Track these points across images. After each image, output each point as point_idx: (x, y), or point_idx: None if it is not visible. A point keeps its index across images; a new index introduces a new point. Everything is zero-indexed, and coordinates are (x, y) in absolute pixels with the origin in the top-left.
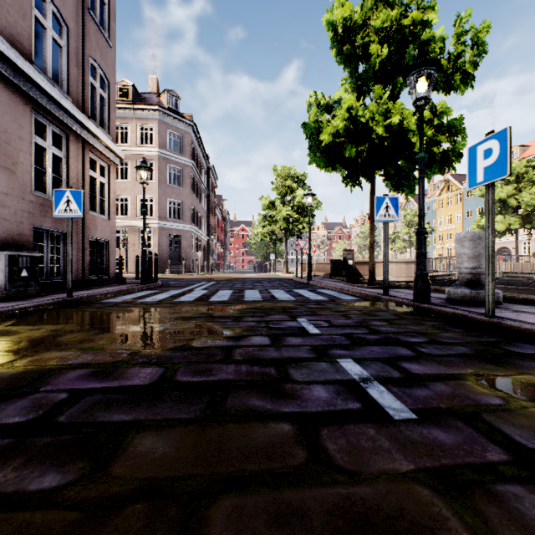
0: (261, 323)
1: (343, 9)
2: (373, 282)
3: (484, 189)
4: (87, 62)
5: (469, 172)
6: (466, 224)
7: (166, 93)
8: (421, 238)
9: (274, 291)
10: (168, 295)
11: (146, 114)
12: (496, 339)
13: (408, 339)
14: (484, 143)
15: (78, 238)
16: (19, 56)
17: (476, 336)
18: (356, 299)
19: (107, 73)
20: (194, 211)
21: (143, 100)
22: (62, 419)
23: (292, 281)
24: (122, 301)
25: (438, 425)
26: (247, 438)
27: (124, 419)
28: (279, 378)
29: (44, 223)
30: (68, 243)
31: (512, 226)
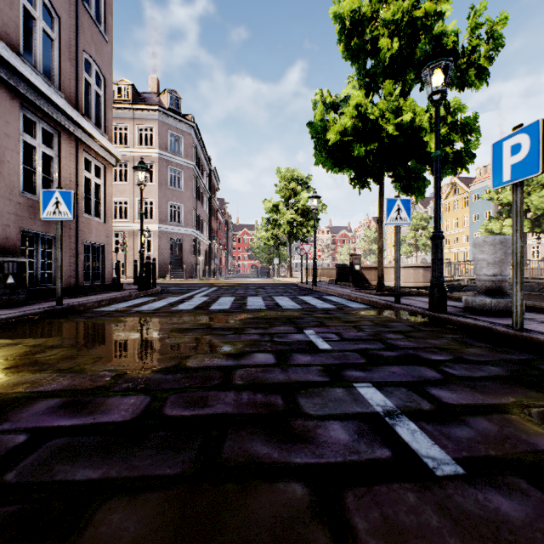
0: (265, 336)
1: (351, 1)
2: (381, 289)
3: (492, 192)
4: (81, 56)
5: (493, 170)
6: (473, 228)
7: (167, 93)
8: (437, 243)
9: (278, 298)
10: (166, 303)
11: (146, 115)
12: (530, 357)
13: (430, 357)
14: (511, 138)
15: (71, 242)
16: (5, 47)
17: (505, 352)
18: (365, 307)
19: (103, 69)
20: (195, 215)
21: (143, 100)
22: (10, 476)
23: (296, 286)
24: (116, 309)
25: (495, 485)
26: (249, 509)
27: (91, 476)
28: (287, 411)
29: (34, 226)
30: (57, 248)
31: None
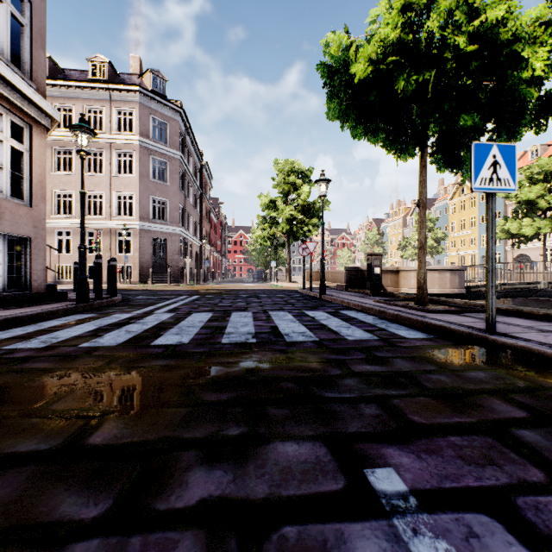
0: None
1: None
2: (424, 301)
3: None
4: None
5: None
6: (480, 230)
7: (149, 73)
8: None
9: (277, 314)
10: (93, 327)
11: (125, 96)
12: None
13: None
14: None
15: None
16: None
17: None
18: (430, 338)
19: None
20: (183, 212)
21: (122, 81)
22: None
23: (298, 294)
24: None
25: None
26: None
27: None
28: None
29: None
30: None
31: (543, 230)
